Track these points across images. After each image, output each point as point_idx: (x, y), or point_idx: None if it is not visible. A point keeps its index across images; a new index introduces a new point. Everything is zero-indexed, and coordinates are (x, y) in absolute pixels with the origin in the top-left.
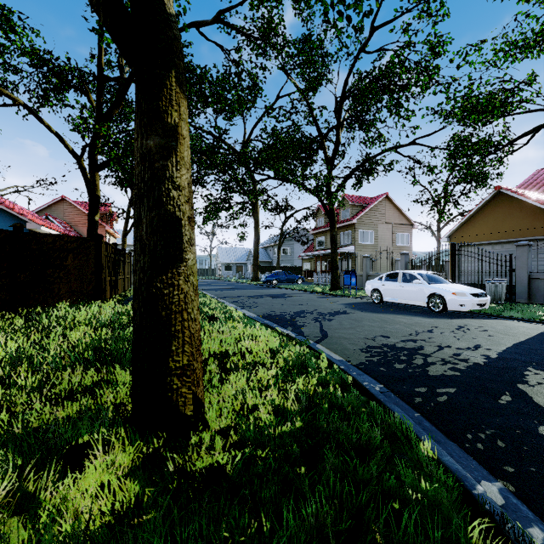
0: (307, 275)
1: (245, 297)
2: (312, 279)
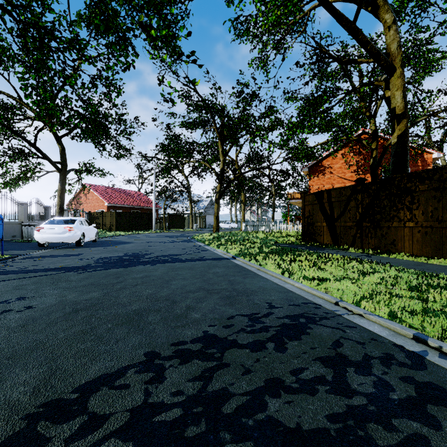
0: None
1: (187, 255)
2: None
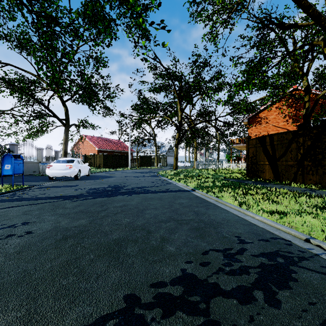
0: None
1: (155, 188)
2: None
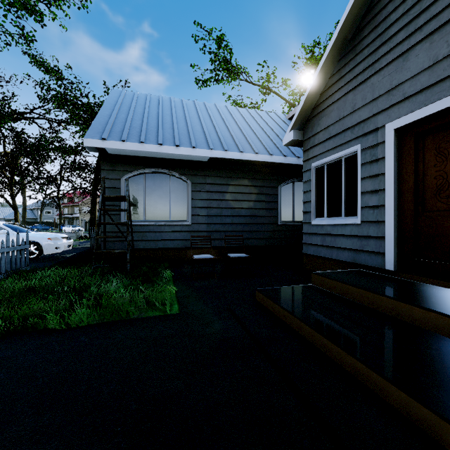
0: (57, 227)
1: None
2: None
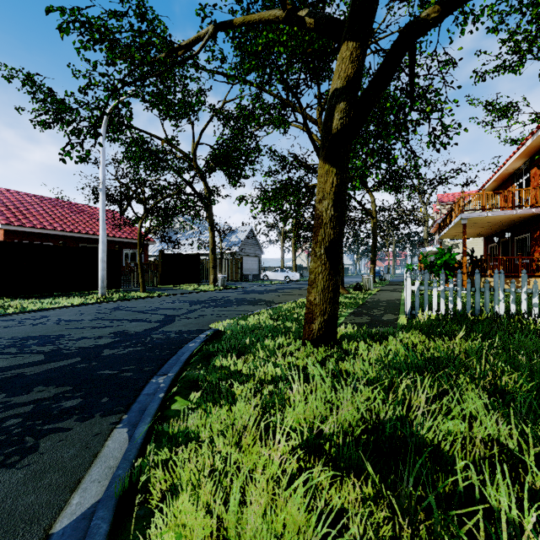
0: None
1: None
2: None
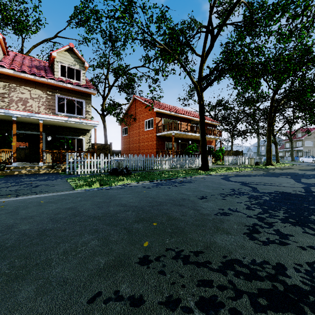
0: (281, 158)
1: None
2: (283, 159)
